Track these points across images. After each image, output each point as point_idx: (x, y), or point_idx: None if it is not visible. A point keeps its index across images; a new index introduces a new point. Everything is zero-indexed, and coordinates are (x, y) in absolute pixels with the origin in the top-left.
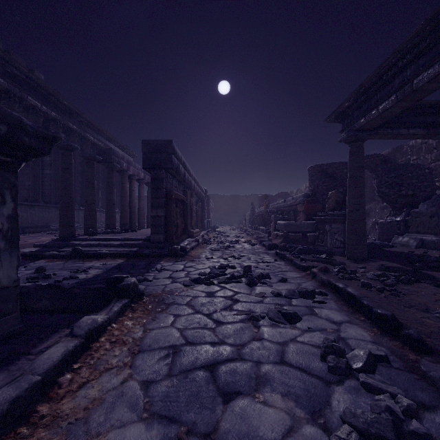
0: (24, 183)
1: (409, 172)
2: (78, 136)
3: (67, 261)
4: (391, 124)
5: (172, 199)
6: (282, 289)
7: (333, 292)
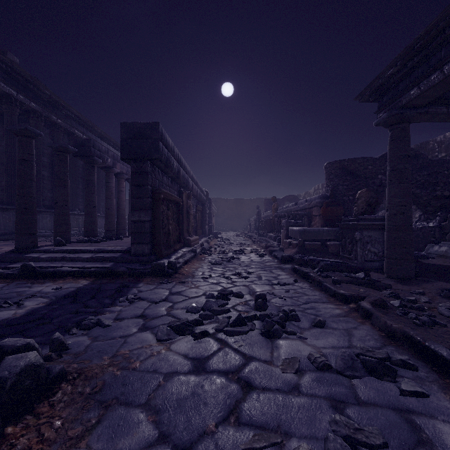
0: (0, 183)
1: (445, 170)
2: (64, 131)
3: (10, 283)
4: (446, 99)
5: (160, 199)
6: (324, 346)
7: (421, 359)
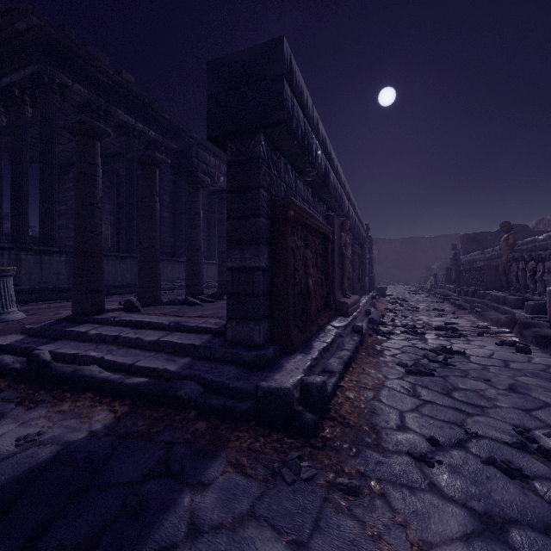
0: None
1: None
2: None
3: None
4: None
5: (286, 219)
6: None
7: None
